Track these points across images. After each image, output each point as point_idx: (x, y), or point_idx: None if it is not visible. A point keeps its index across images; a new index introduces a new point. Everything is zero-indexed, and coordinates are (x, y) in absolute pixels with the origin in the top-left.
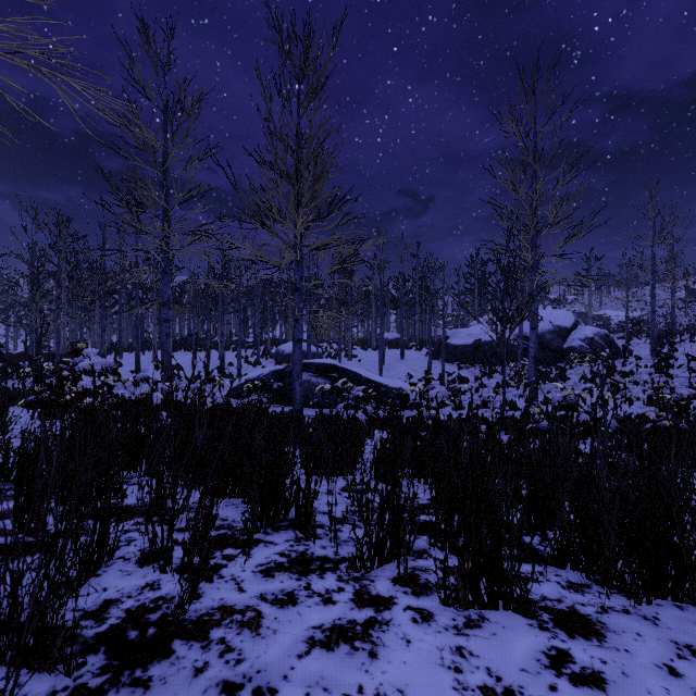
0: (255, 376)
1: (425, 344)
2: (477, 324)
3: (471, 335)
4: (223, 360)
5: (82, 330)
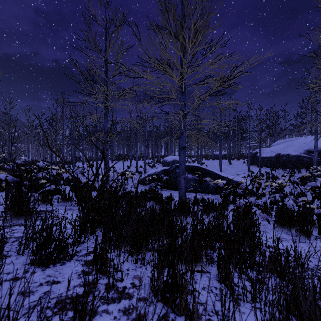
0: (152, 173)
1: (240, 157)
2: (276, 145)
3: (273, 151)
4: (137, 164)
5: (74, 149)
